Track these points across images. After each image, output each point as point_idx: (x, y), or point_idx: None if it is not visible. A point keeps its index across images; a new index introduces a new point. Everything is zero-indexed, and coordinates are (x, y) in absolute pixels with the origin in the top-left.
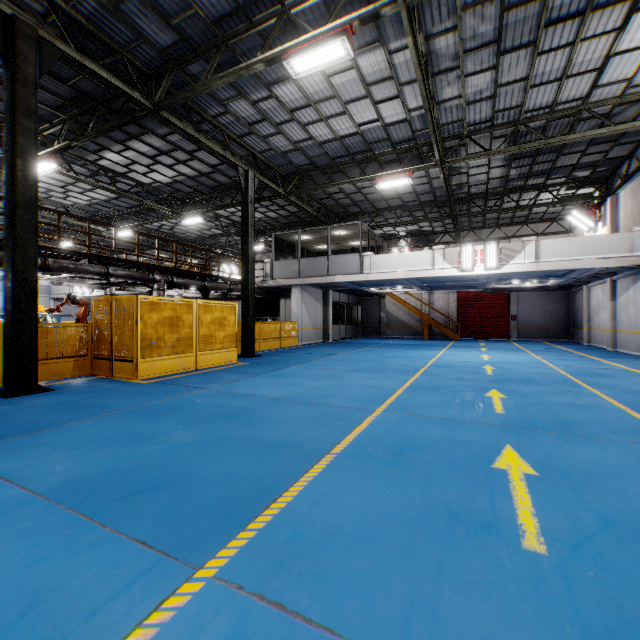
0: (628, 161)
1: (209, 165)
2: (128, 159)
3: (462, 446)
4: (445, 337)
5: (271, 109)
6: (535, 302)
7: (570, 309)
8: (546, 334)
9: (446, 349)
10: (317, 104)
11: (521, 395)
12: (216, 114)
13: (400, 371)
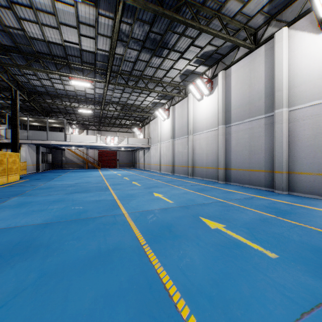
0: (147, 119)
1: None
2: None
3: (127, 182)
4: (93, 168)
5: (41, 74)
6: (124, 155)
7: (134, 157)
8: (127, 165)
9: (100, 171)
10: (63, 80)
11: (130, 177)
12: None
13: (97, 176)
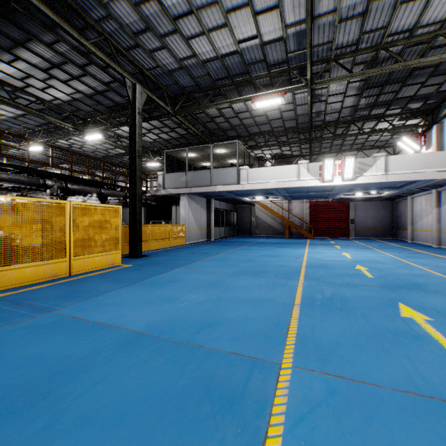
0: None
1: (102, 82)
2: (22, 71)
3: None
4: (300, 236)
5: (154, 16)
6: (368, 209)
7: (394, 215)
8: (376, 233)
9: (308, 247)
10: (199, 12)
11: (443, 314)
12: (99, 19)
13: (282, 274)
